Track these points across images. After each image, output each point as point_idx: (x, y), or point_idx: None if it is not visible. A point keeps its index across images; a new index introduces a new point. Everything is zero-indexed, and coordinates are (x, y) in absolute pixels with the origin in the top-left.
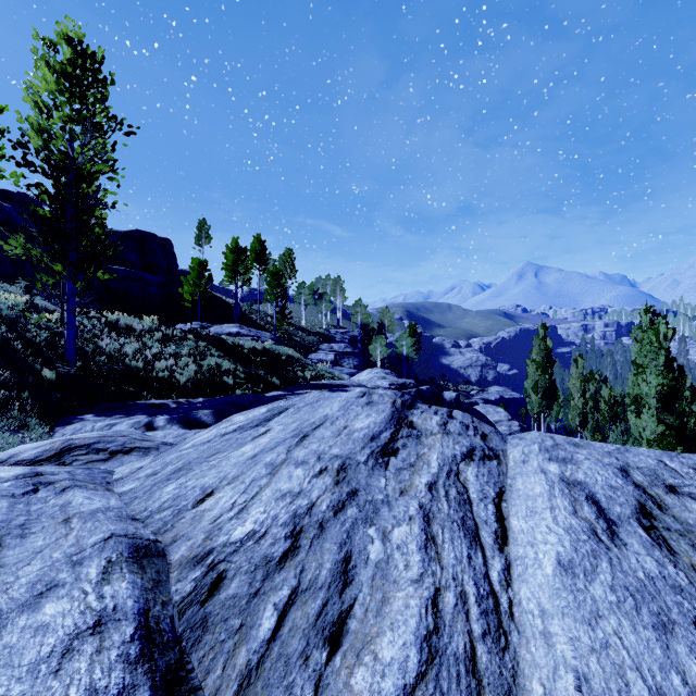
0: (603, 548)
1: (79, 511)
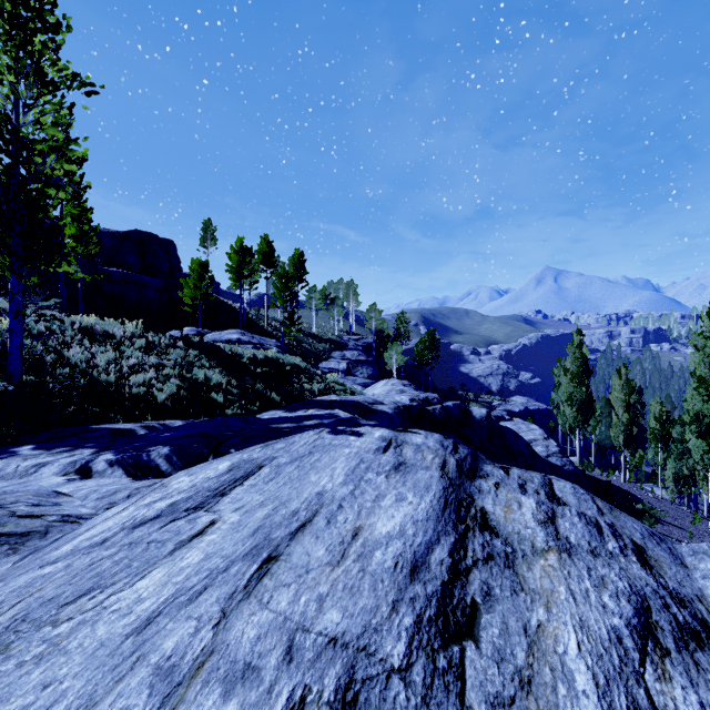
0: None
1: None
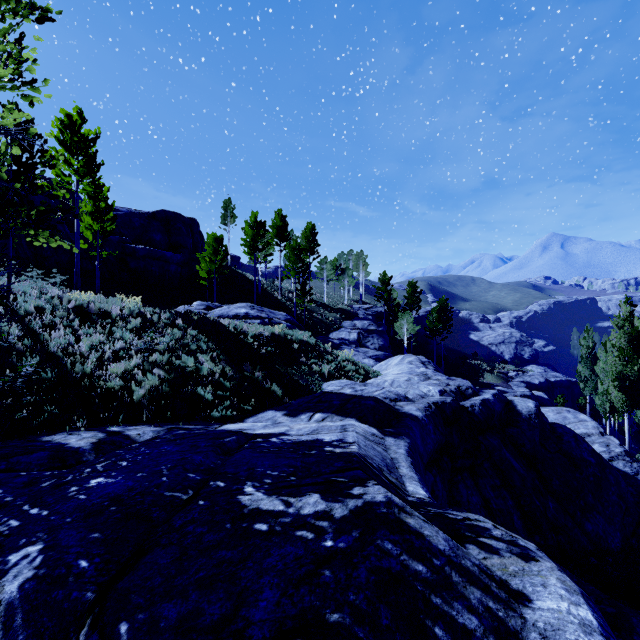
0: None
1: None
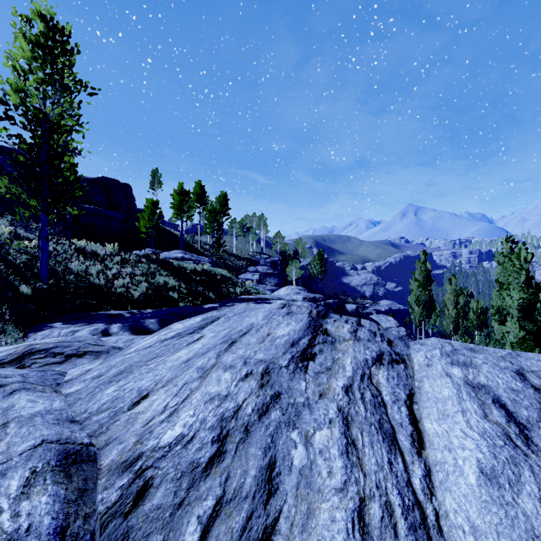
0: (521, 455)
1: (19, 415)
